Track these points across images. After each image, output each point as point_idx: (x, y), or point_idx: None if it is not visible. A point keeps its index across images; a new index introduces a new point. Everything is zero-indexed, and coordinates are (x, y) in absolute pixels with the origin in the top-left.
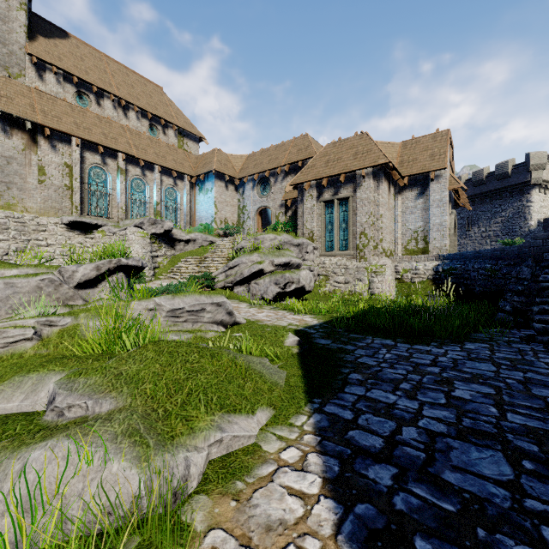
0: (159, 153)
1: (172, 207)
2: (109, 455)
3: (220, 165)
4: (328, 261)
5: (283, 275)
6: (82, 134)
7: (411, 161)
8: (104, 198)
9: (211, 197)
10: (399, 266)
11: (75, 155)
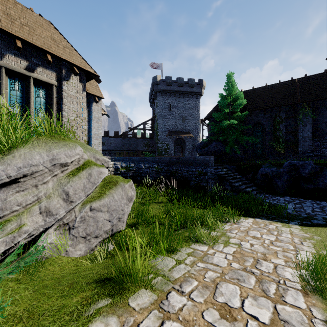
0: None
1: None
2: None
3: None
4: None
5: (131, 184)
6: None
7: None
8: None
9: None
10: None
11: None
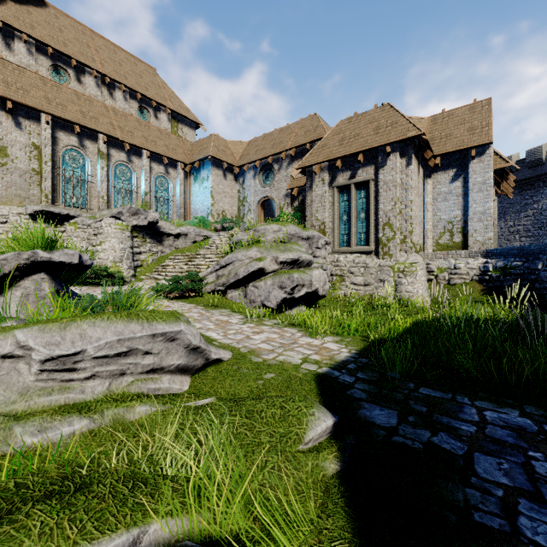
0: (149, 138)
1: (164, 198)
2: None
3: (217, 151)
4: (343, 258)
5: (290, 276)
6: (54, 110)
7: (444, 137)
8: (81, 186)
9: (207, 187)
10: (432, 264)
11: (44, 134)
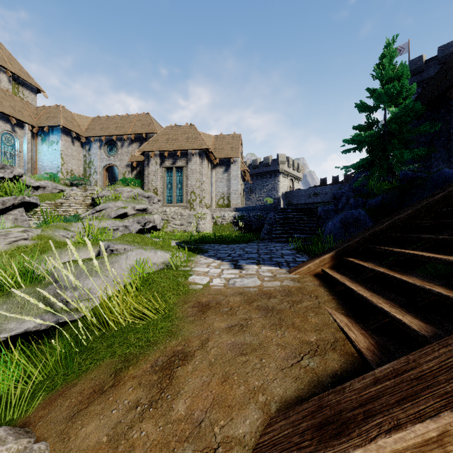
0: None
1: (10, 152)
2: (156, 251)
3: (66, 122)
4: (168, 210)
5: (143, 217)
6: None
7: (220, 149)
8: None
9: (57, 149)
10: (214, 214)
11: None
